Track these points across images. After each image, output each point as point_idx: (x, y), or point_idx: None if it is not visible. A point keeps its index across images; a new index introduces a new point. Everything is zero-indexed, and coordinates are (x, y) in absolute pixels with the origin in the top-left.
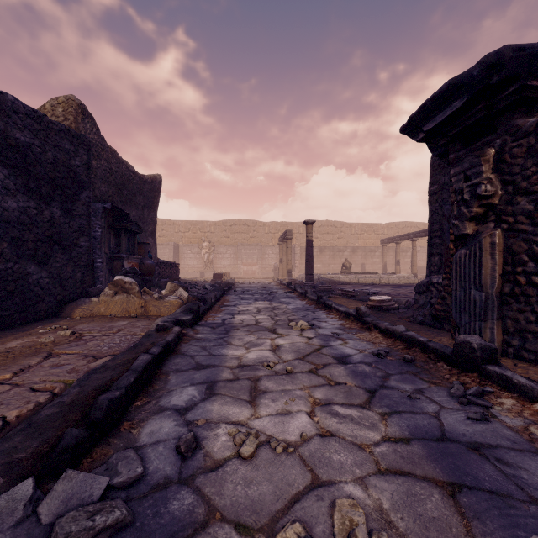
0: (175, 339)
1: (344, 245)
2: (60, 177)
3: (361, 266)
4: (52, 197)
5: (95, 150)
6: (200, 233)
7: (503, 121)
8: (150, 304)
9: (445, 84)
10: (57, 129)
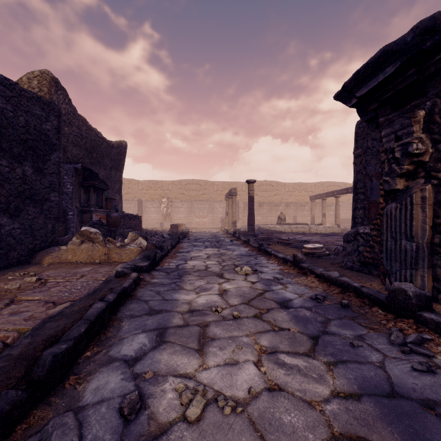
0: (132, 284)
1: (279, 201)
2: (31, 139)
3: (293, 218)
4: (24, 157)
5: (67, 118)
6: (160, 190)
7: (433, 85)
8: (112, 252)
9: (378, 51)
10: (29, 96)
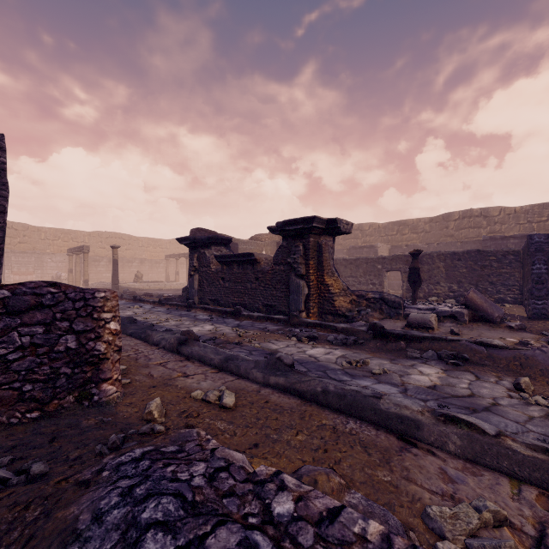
0: None
1: (132, 256)
2: None
3: (148, 275)
4: None
5: None
6: None
7: (199, 249)
8: None
9: (186, 236)
10: None
